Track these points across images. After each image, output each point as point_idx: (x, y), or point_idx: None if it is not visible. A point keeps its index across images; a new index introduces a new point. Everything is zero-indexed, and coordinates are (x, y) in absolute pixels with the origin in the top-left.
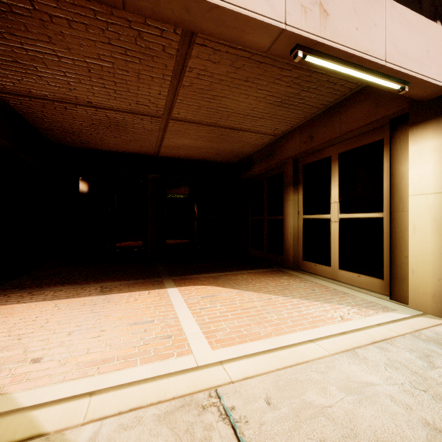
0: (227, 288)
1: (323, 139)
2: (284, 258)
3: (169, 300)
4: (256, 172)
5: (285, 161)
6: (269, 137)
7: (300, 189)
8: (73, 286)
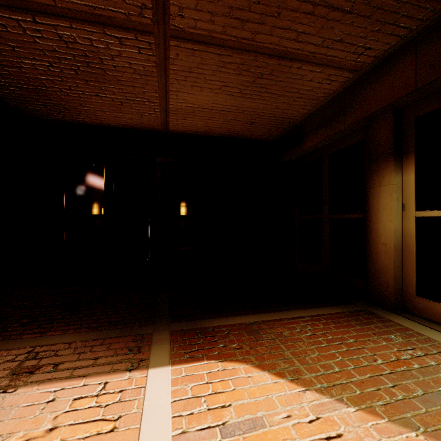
0: (284, 379)
1: None
2: (369, 286)
3: (134, 440)
4: (310, 147)
5: (372, 117)
6: (343, 77)
7: (409, 163)
8: None
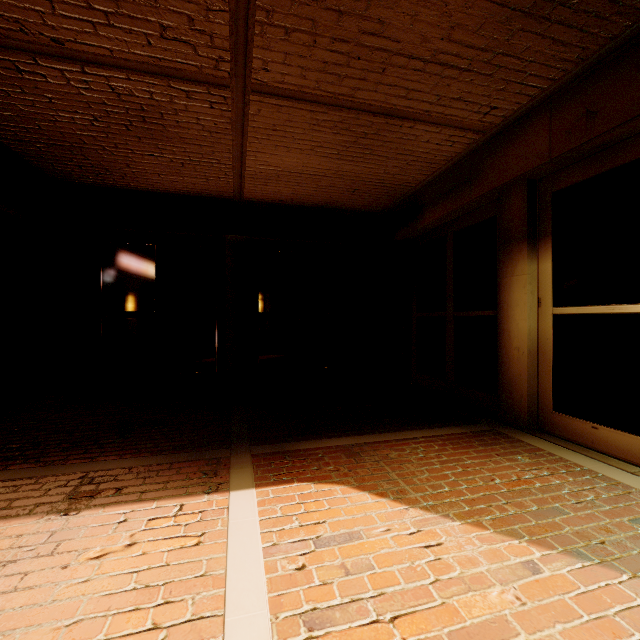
0: (386, 498)
1: (635, 106)
2: (500, 402)
3: (222, 551)
4: (430, 223)
5: (504, 189)
6: (468, 139)
7: (545, 248)
8: (24, 472)
